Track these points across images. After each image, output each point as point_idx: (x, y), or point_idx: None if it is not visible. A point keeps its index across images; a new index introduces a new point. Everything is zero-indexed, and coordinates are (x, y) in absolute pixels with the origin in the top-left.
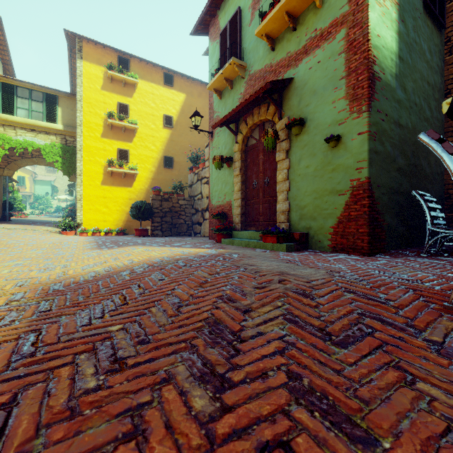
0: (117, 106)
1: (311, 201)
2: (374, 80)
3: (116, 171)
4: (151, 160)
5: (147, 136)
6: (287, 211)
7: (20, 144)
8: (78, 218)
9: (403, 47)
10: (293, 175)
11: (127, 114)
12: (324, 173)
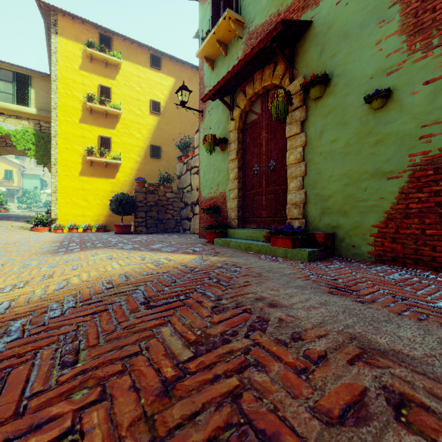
0: (97, 88)
1: (340, 189)
2: None
3: (96, 161)
4: (136, 149)
5: (132, 123)
6: (302, 203)
7: None
8: (53, 212)
9: None
10: (311, 154)
11: (109, 97)
12: (362, 148)
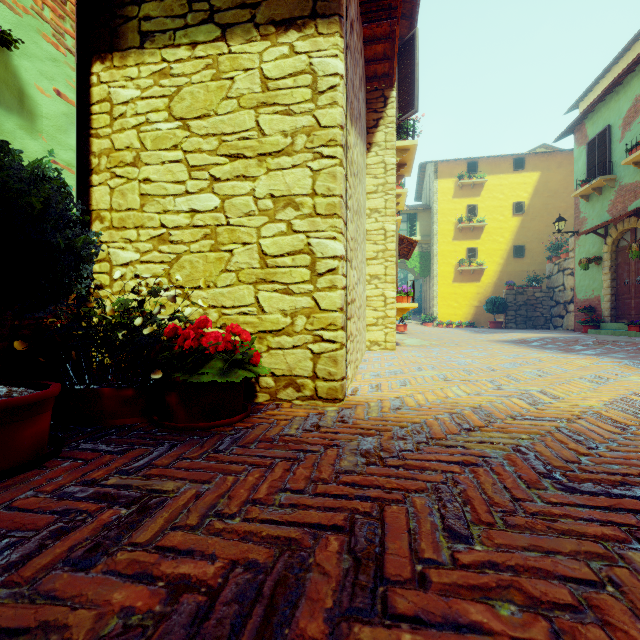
0: (465, 209)
1: None
2: None
3: (465, 269)
4: (498, 252)
5: (495, 230)
6: None
7: None
8: (435, 312)
9: None
10: None
11: (475, 214)
12: None
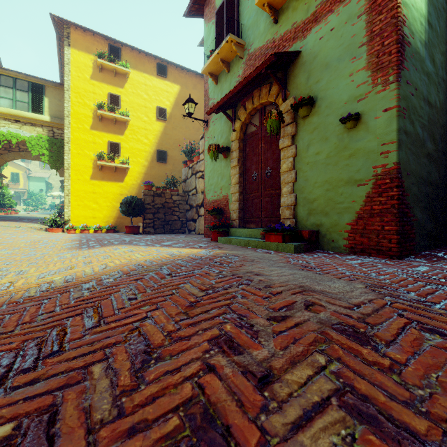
0: (107, 97)
1: (323, 193)
2: (403, 44)
3: (106, 165)
4: (143, 154)
5: (139, 129)
6: (293, 205)
7: (3, 136)
8: (66, 214)
9: (431, 11)
10: (300, 163)
11: (118, 105)
12: (339, 160)
